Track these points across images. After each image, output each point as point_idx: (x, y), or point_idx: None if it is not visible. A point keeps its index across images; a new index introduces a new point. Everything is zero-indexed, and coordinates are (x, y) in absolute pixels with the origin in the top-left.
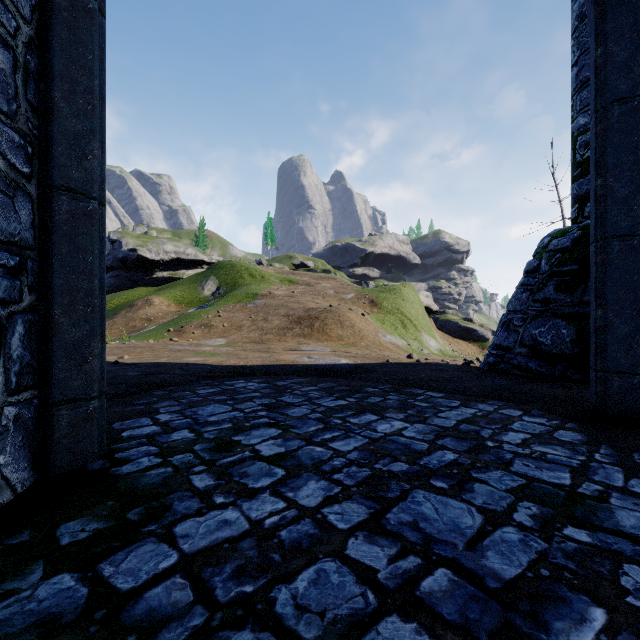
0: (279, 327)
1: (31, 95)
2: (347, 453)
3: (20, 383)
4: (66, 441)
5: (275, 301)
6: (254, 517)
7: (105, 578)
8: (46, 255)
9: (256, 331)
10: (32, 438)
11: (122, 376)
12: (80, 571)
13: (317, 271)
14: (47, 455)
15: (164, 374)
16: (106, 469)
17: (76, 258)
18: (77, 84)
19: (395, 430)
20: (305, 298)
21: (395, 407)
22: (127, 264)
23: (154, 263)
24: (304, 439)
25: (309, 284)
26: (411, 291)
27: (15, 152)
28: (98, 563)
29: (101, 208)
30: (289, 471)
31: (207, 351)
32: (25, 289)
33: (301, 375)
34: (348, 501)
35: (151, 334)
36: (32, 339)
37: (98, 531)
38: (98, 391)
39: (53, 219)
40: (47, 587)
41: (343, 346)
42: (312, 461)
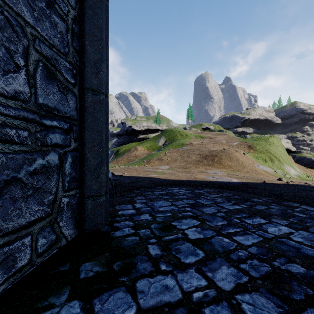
0: (195, 160)
1: (75, 45)
2: (248, 247)
3: (70, 186)
4: (90, 216)
5: (193, 147)
6: (185, 288)
7: (95, 312)
8: (82, 123)
9: (183, 162)
10: (76, 213)
11: (122, 182)
12: (84, 301)
13: (215, 131)
14: (82, 222)
15: (140, 182)
16: (108, 232)
17: (95, 124)
18: (95, 36)
19: (283, 233)
20: (209, 145)
21: (278, 215)
22: (128, 132)
23: (138, 131)
24: (215, 230)
25: (211, 138)
26: (275, 139)
27: (67, 72)
28: (93, 298)
29: (106, 98)
30: (207, 254)
31: (160, 171)
32: (72, 140)
33: (209, 187)
34: (256, 293)
35: (136, 163)
36: (76, 164)
37: (98, 273)
38: (105, 192)
39: (84, 105)
40: (67, 308)
41: (232, 171)
42: (222, 249)
